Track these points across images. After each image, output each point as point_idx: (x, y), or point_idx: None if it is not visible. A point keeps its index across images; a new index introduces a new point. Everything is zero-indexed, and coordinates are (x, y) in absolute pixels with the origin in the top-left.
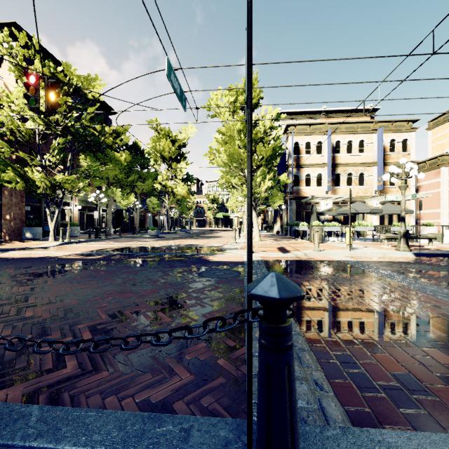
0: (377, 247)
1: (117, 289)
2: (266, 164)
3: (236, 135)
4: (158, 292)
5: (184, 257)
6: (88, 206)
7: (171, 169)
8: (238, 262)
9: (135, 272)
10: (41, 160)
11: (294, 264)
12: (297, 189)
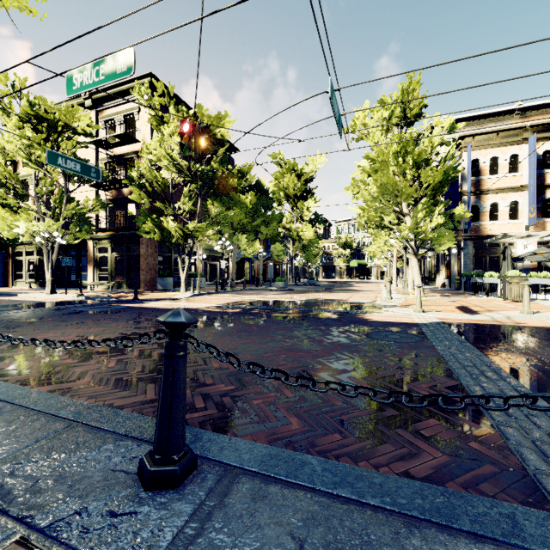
0: None
1: (283, 346)
2: (432, 194)
3: (391, 159)
4: (332, 353)
5: (333, 314)
6: (210, 255)
7: (296, 209)
8: (408, 323)
9: (289, 329)
10: (173, 209)
11: (496, 330)
12: (475, 225)
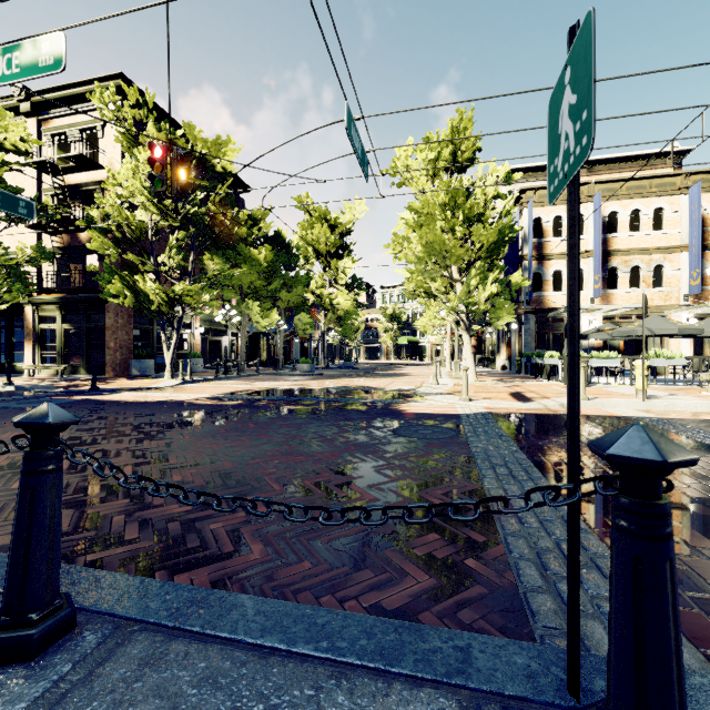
0: (695, 395)
1: (281, 449)
2: (486, 257)
3: (438, 212)
4: (341, 456)
5: (361, 405)
6: (212, 328)
7: (329, 270)
8: (449, 414)
9: (298, 426)
10: (154, 264)
11: (545, 420)
12: (538, 295)
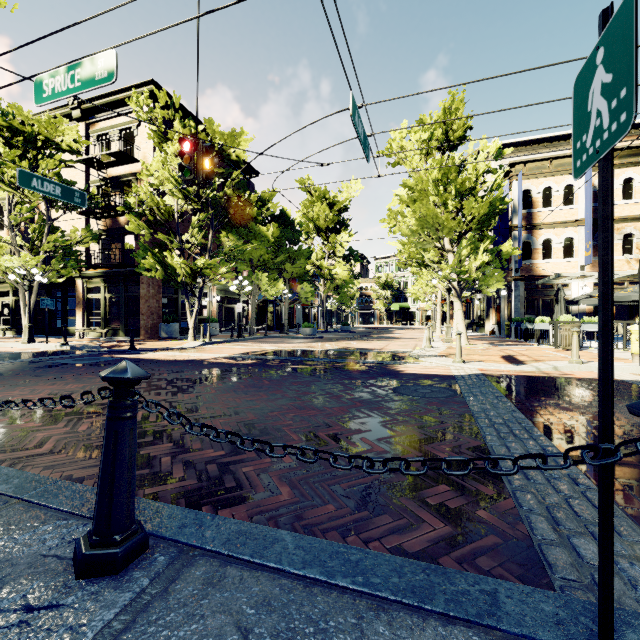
0: None
1: (294, 404)
2: (477, 228)
3: (431, 187)
4: (349, 411)
5: (361, 365)
6: (226, 297)
7: (328, 243)
8: (444, 375)
9: (307, 383)
10: (179, 242)
11: (540, 382)
12: (527, 263)
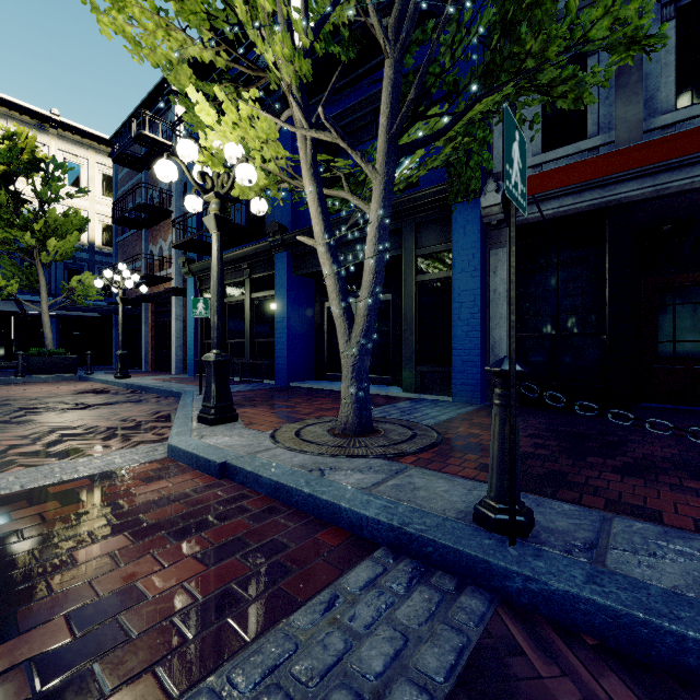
0: None
1: None
2: None
3: None
4: None
5: None
6: None
7: None
8: None
9: None
10: None
11: None
12: None
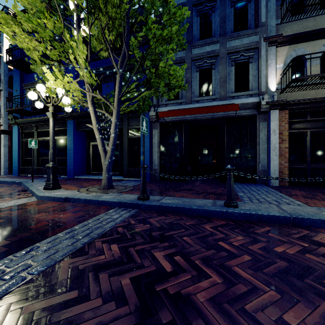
0: None
1: None
2: None
3: None
4: None
5: None
6: None
7: None
8: None
9: None
10: None
11: None
12: None
